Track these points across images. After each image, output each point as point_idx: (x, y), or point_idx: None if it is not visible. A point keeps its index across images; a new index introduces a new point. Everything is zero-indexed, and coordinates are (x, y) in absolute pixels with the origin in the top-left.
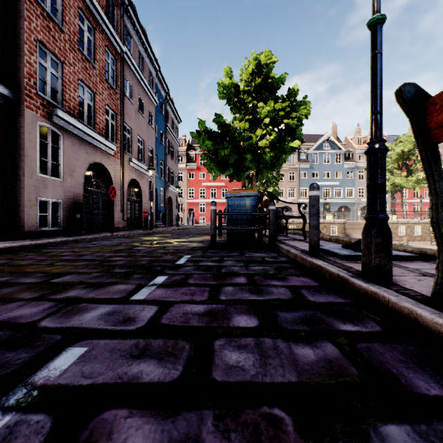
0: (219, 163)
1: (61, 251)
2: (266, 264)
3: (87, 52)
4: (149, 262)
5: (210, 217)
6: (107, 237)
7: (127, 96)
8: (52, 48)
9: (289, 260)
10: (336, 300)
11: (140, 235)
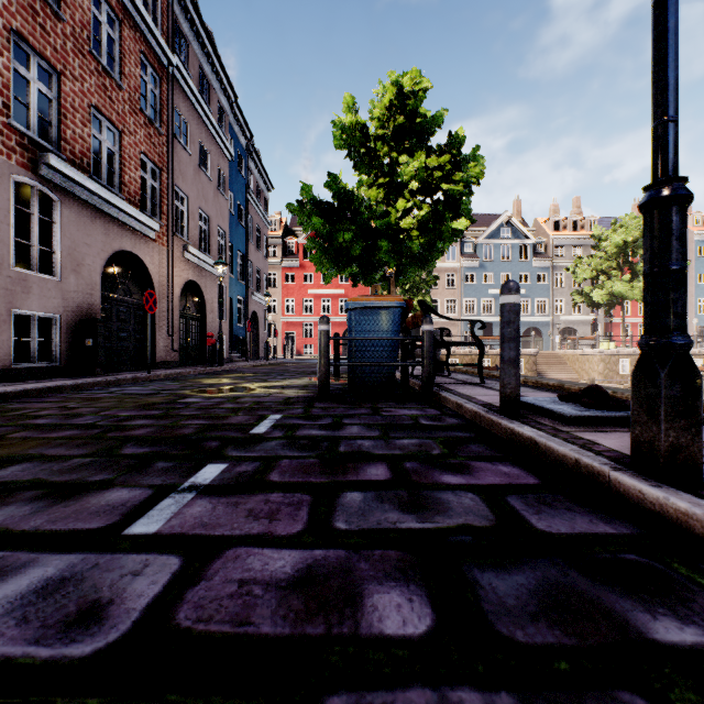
0: (335, 256)
1: (41, 407)
2: (424, 433)
3: (110, 63)
4: (200, 430)
5: (319, 343)
6: (140, 380)
7: (179, 141)
8: (39, 47)
9: (464, 424)
10: (595, 527)
11: (199, 376)
